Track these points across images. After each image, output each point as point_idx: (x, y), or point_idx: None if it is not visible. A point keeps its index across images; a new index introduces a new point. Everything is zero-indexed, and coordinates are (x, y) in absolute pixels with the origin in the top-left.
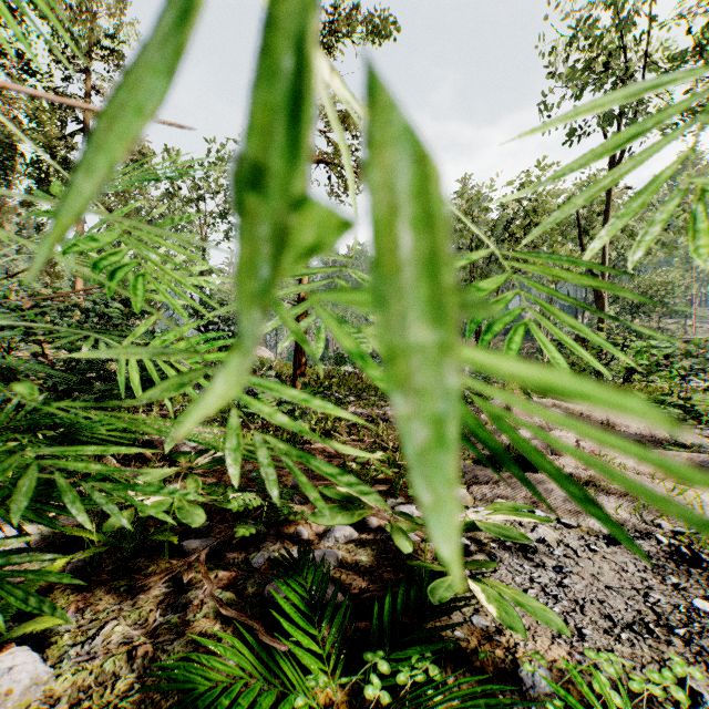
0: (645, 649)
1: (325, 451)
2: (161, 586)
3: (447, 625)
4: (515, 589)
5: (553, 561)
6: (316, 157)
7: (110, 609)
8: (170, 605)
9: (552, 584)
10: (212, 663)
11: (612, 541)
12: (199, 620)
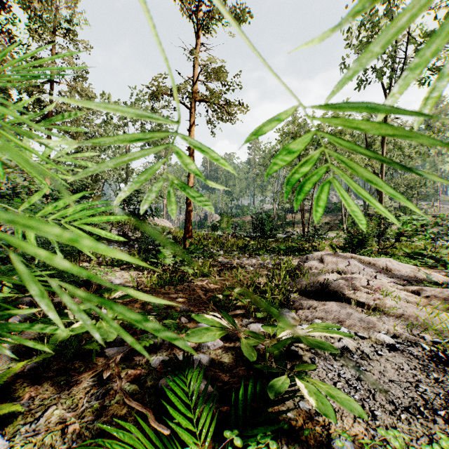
0: (418, 426)
1: (203, 287)
2: (88, 380)
3: (282, 411)
4: (329, 386)
5: (353, 362)
6: (198, 98)
7: (52, 397)
8: (93, 394)
9: (353, 378)
10: (112, 445)
11: (392, 348)
12: (113, 405)
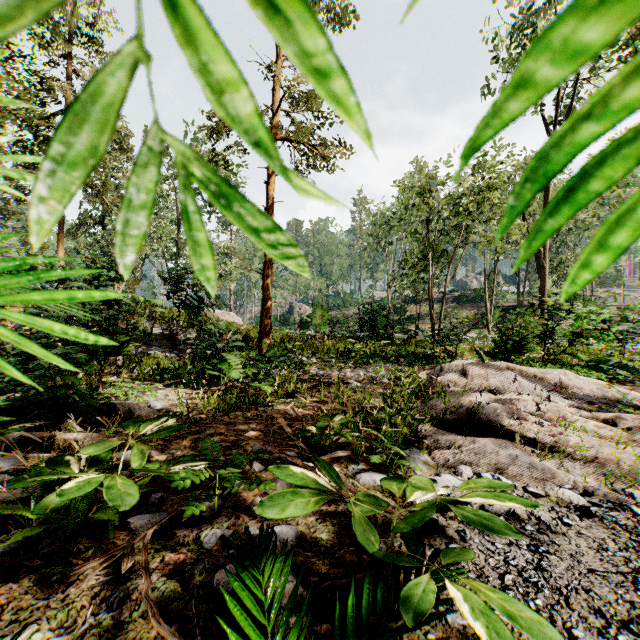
0: None
1: (286, 413)
2: (98, 574)
3: None
4: (502, 593)
5: (526, 537)
6: (280, 135)
7: (35, 606)
8: (105, 599)
9: (529, 567)
10: None
11: (584, 513)
12: (136, 621)
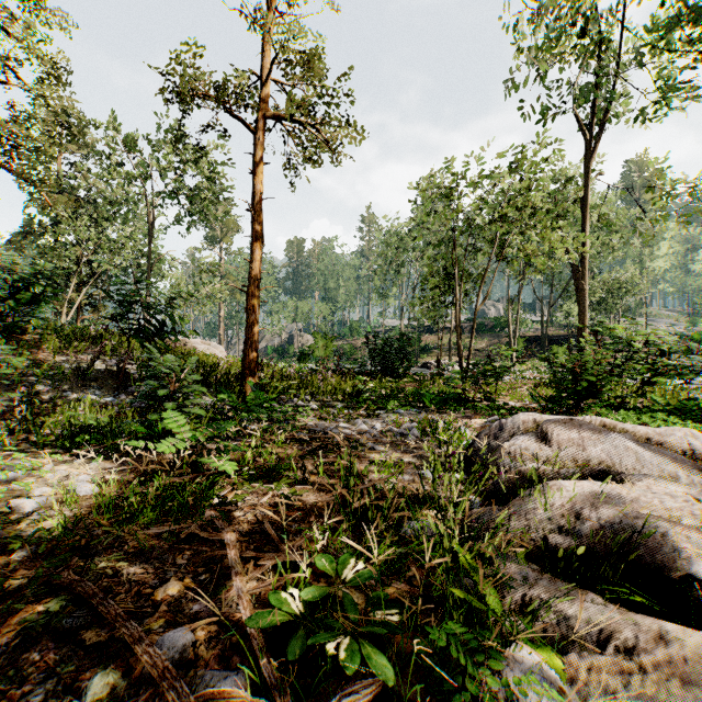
0: None
1: (256, 520)
2: None
3: None
4: None
5: None
6: (270, 111)
7: None
8: None
9: None
10: None
11: None
12: None
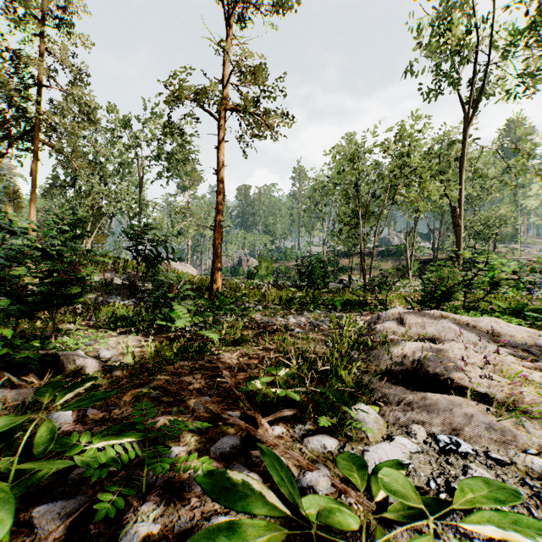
0: None
1: (232, 362)
2: None
3: None
4: None
5: None
6: (229, 106)
7: None
8: None
9: None
10: None
11: None
12: None
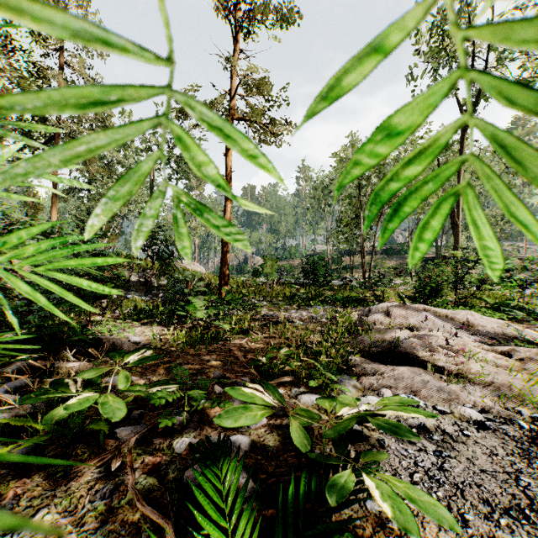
0: (523, 535)
1: (242, 346)
2: (93, 472)
3: (345, 520)
4: (408, 484)
5: (433, 445)
6: (237, 116)
7: (44, 495)
8: (98, 491)
9: (434, 468)
10: None
11: (481, 426)
12: (123, 507)
